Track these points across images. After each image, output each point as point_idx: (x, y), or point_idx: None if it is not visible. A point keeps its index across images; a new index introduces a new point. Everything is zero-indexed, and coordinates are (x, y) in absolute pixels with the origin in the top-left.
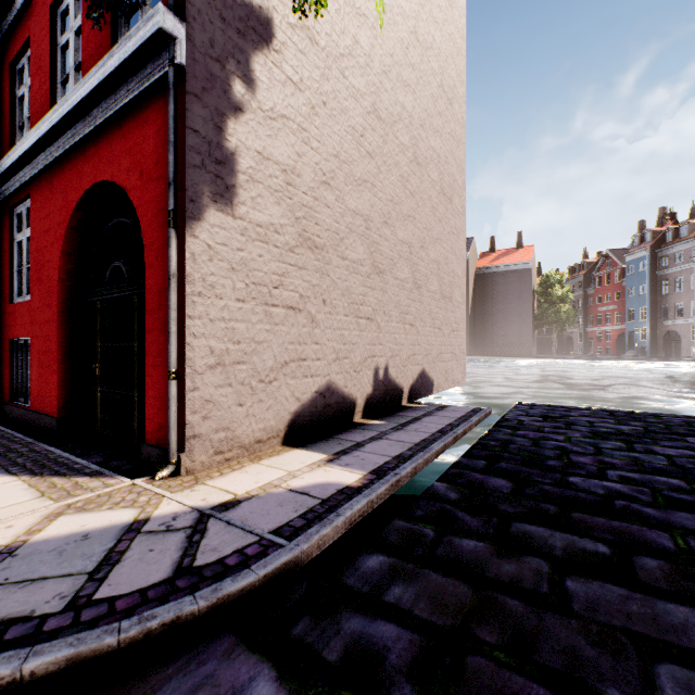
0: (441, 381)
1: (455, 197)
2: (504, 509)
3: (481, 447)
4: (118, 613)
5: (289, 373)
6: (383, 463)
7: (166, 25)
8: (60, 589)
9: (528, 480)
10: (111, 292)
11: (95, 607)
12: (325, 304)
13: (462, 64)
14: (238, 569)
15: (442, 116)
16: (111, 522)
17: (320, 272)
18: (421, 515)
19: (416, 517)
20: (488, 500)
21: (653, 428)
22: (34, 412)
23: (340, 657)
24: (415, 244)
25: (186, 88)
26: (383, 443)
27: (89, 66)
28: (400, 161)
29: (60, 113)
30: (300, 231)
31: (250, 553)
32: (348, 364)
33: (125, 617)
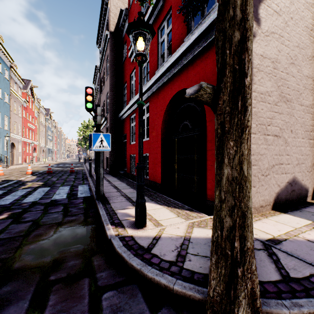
0: None
1: None
2: None
3: None
4: (271, 292)
5: (274, 171)
6: None
7: None
8: None
9: None
10: (182, 134)
11: None
12: (291, 132)
13: None
14: None
15: None
16: None
17: (289, 114)
18: None
19: None
20: None
21: None
22: (150, 180)
23: None
24: None
25: None
26: None
27: (175, 45)
28: None
29: (166, 67)
30: (279, 93)
31: None
32: (303, 167)
33: (278, 297)
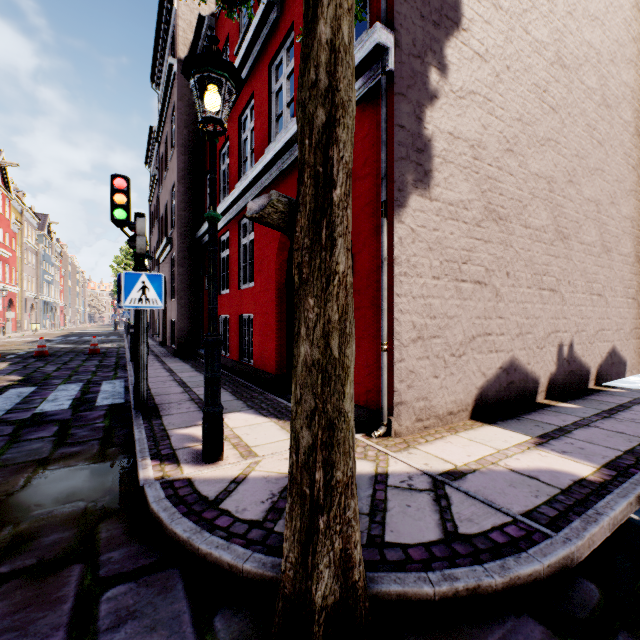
0: (635, 362)
1: None
2: None
3: None
4: (416, 562)
5: (475, 347)
6: (614, 457)
7: (381, 40)
8: None
9: None
10: None
11: (391, 549)
12: (508, 277)
13: None
14: (510, 549)
15: (636, 42)
16: (357, 471)
17: (504, 243)
18: None
19: None
20: None
21: None
22: (256, 369)
23: None
24: (603, 201)
25: (394, 90)
26: (596, 432)
27: None
28: (585, 108)
29: (282, 142)
30: (485, 204)
31: (512, 534)
32: (530, 339)
33: (425, 568)
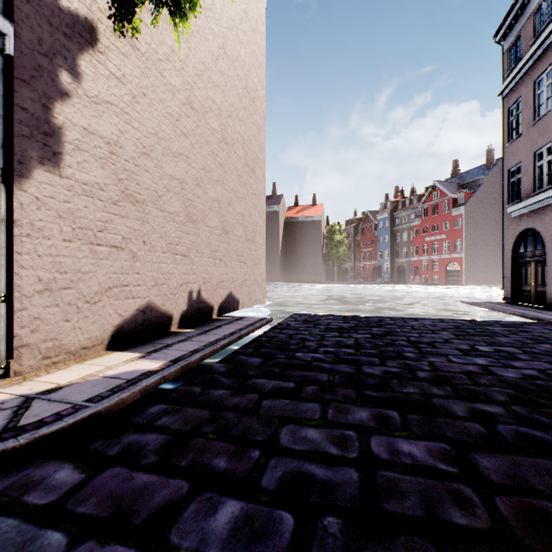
0: (246, 300)
1: (257, 168)
2: (250, 373)
3: (255, 342)
4: None
5: (113, 295)
6: (182, 355)
7: None
8: None
9: (273, 357)
10: None
11: None
12: (145, 244)
13: (263, 74)
14: (54, 422)
15: (247, 110)
16: None
17: (141, 220)
18: (197, 382)
19: (193, 383)
20: (243, 369)
21: (360, 324)
22: None
23: (118, 452)
24: (224, 202)
25: (15, 74)
26: (187, 343)
27: None
28: (211, 140)
29: None
30: (123, 189)
31: (64, 413)
32: (165, 288)
33: None
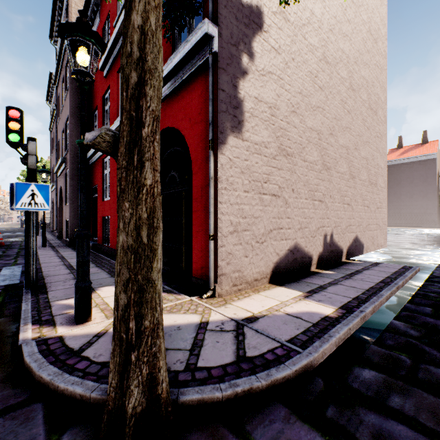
0: (369, 245)
1: (379, 110)
2: None
3: (422, 297)
4: (215, 378)
5: (272, 237)
6: (347, 302)
7: (208, 30)
8: (177, 357)
9: None
10: (169, 189)
11: (200, 371)
12: (293, 192)
13: (384, 11)
14: (275, 363)
15: (369, 53)
16: (188, 321)
17: (290, 170)
18: (392, 344)
19: (388, 345)
20: None
21: None
22: None
23: None
24: (350, 147)
25: (218, 65)
26: (340, 287)
27: None
28: (340, 90)
29: None
30: (278, 145)
31: (279, 353)
32: (307, 231)
33: (219, 381)
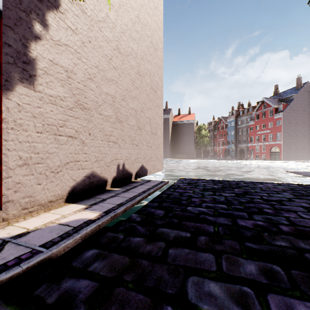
0: (151, 170)
1: (158, 90)
2: (157, 223)
3: (158, 197)
4: None
5: (69, 167)
6: (112, 207)
7: None
8: None
9: (171, 210)
10: None
11: None
12: (90, 135)
13: (161, 34)
14: (13, 267)
15: (152, 55)
16: None
17: (87, 120)
18: (121, 229)
19: (118, 230)
20: (152, 219)
21: (225, 186)
22: None
23: (55, 300)
24: (138, 110)
25: (3, 22)
26: (115, 198)
27: None
28: (130, 72)
29: None
30: (76, 100)
31: (23, 257)
32: (103, 163)
33: None
